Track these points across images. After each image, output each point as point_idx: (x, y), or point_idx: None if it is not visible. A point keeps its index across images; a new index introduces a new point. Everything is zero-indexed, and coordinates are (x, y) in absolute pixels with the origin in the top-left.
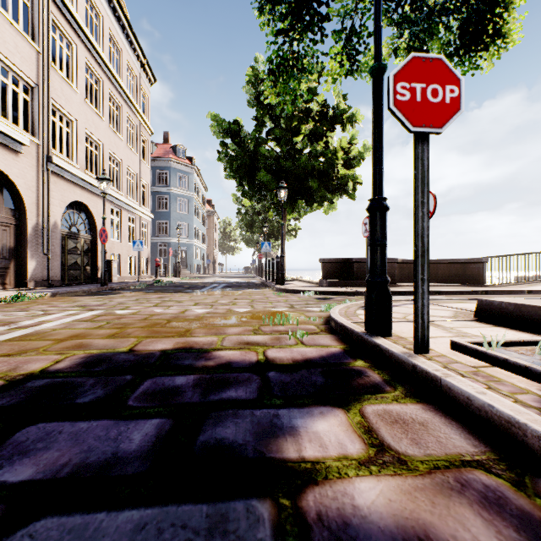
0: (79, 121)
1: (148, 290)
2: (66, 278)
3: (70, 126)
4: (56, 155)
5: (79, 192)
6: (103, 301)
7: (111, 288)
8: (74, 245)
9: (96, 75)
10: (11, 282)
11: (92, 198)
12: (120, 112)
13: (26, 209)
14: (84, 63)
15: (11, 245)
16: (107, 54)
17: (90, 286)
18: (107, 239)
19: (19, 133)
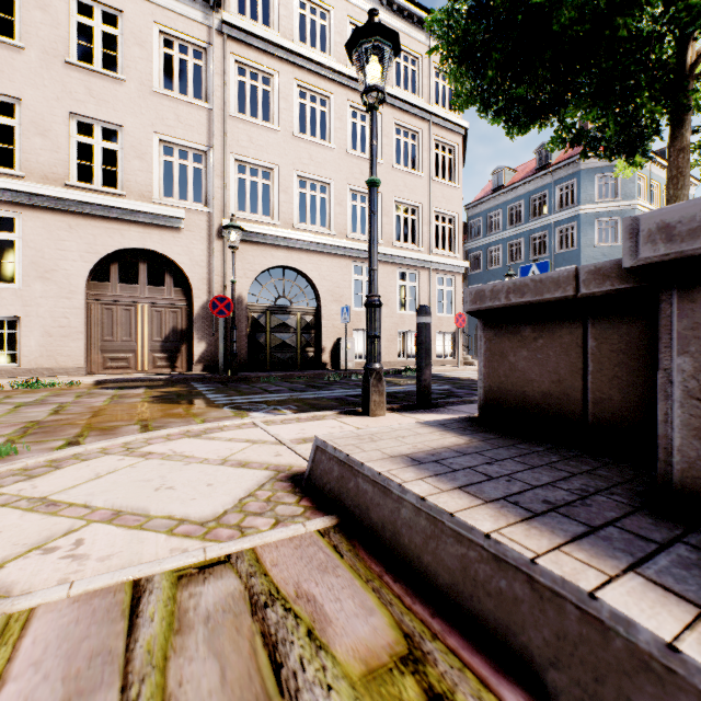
0: (282, 165)
1: (221, 386)
2: (268, 362)
3: (271, 176)
4: (239, 218)
5: (283, 254)
6: (0, 399)
7: (241, 379)
8: (282, 322)
9: (321, 93)
10: (183, 366)
11: (309, 258)
12: (378, 124)
13: (193, 287)
14: (293, 88)
15: (183, 327)
16: (344, 54)
17: (241, 373)
18: (232, 310)
19: (169, 208)
